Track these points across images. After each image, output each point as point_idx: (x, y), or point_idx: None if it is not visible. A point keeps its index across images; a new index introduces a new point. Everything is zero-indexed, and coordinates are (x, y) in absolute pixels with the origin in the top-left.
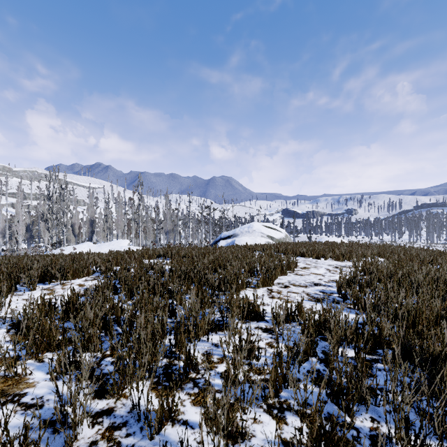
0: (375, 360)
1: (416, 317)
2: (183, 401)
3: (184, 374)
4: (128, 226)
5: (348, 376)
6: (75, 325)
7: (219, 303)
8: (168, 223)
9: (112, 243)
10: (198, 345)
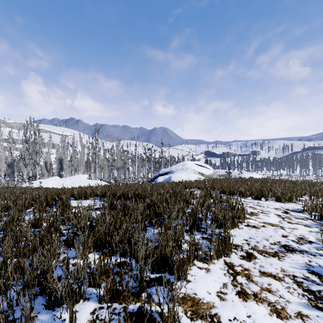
0: None
1: None
2: None
3: None
4: (88, 164)
5: None
6: None
7: (151, 320)
8: (119, 161)
9: (74, 177)
10: None
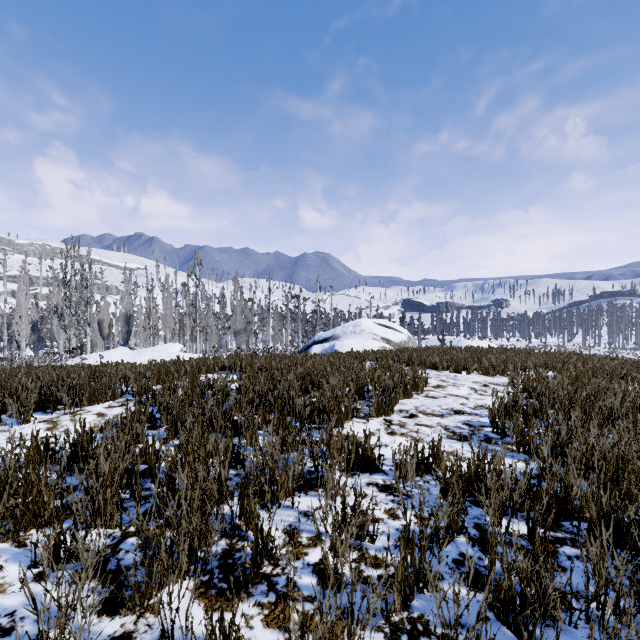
0: (560, 539)
1: (619, 468)
2: (250, 619)
3: (253, 569)
4: (181, 324)
5: (525, 575)
6: (81, 483)
7: (311, 443)
8: (238, 319)
9: (156, 348)
10: (276, 514)
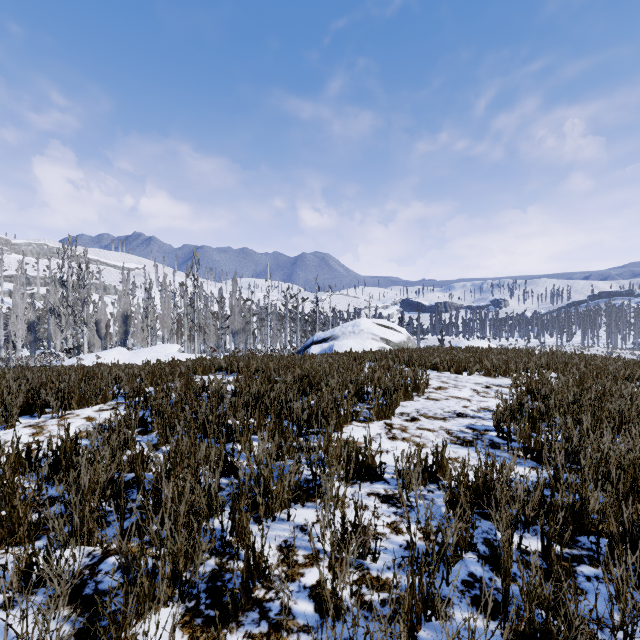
0: (577, 557)
1: (635, 477)
2: None
3: (244, 595)
4: (179, 324)
5: (546, 605)
6: (62, 495)
7: (309, 448)
8: (237, 319)
9: (154, 349)
10: (271, 529)
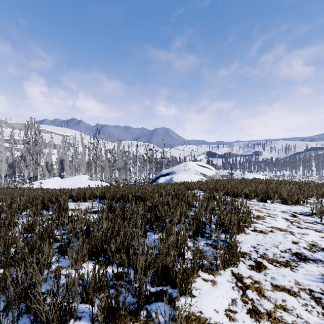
0: None
1: None
2: None
3: None
4: (89, 164)
5: None
6: None
7: None
8: (120, 162)
9: (74, 178)
10: None
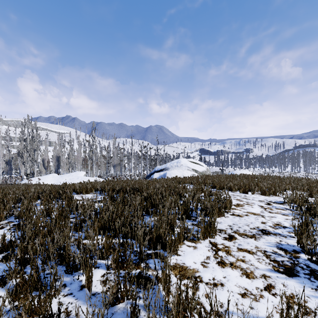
0: None
1: None
2: None
3: None
4: (85, 161)
5: None
6: None
7: (148, 280)
8: (115, 158)
9: (71, 174)
10: None
